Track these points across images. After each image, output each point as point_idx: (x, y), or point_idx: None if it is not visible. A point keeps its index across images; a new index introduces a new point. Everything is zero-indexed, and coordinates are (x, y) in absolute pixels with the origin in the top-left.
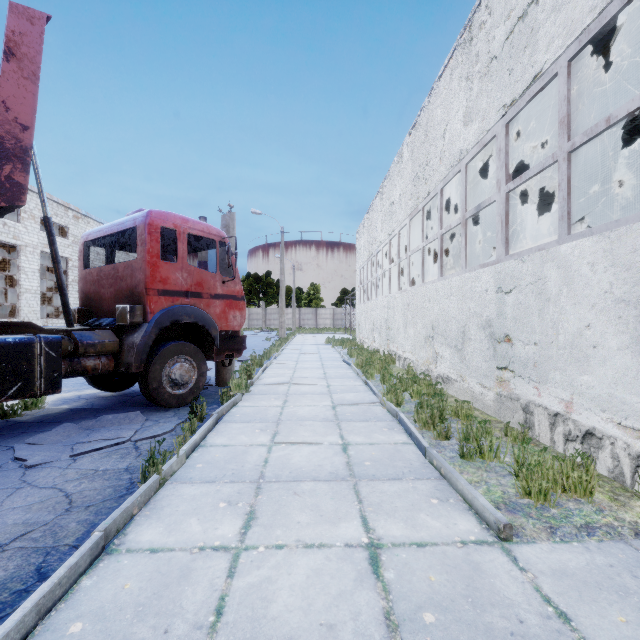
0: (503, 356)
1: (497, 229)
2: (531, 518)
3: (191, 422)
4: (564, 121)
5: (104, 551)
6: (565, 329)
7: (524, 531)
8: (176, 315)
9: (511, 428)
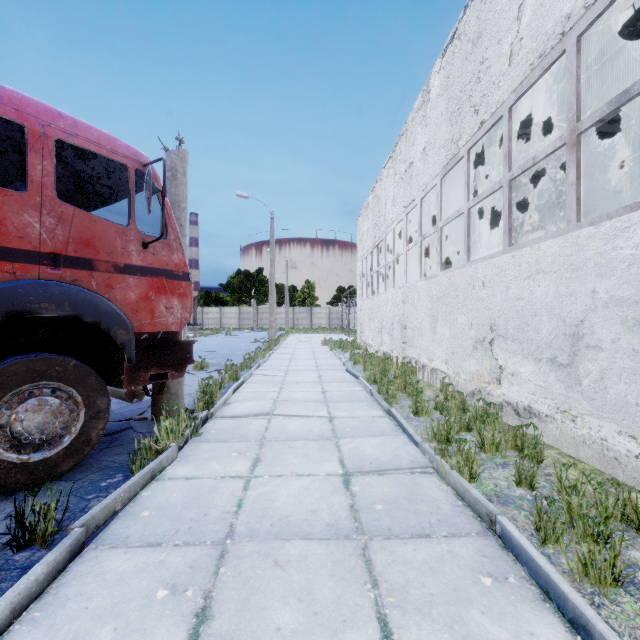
0: None
1: None
2: None
3: None
4: None
5: None
6: None
7: None
8: (20, 300)
9: None
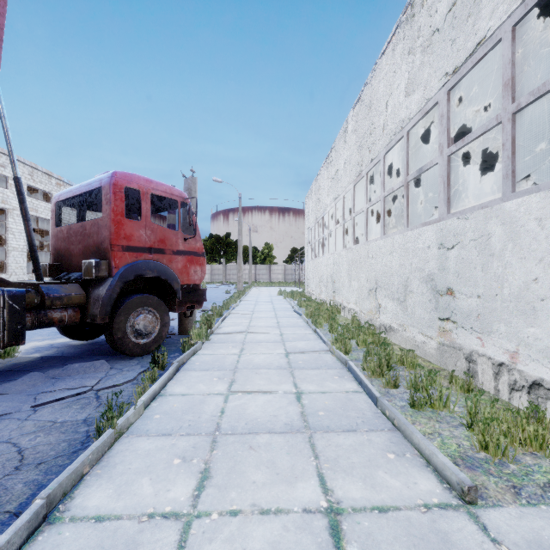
0: (445, 308)
1: (439, 190)
2: (492, 476)
3: (152, 371)
4: (509, 83)
5: (46, 520)
6: (510, 283)
7: (487, 491)
8: (140, 270)
9: (455, 376)
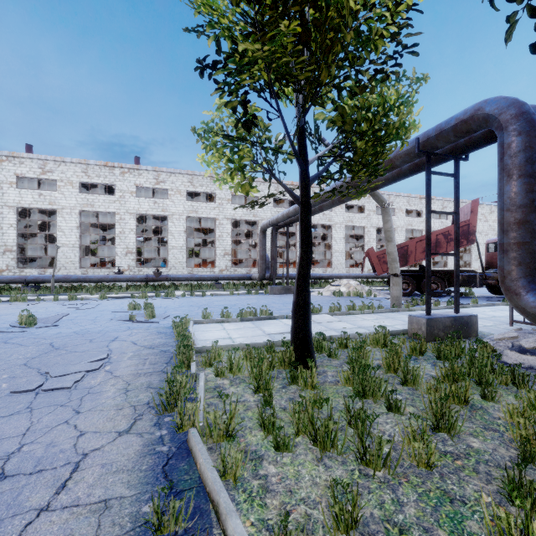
0: None
1: None
2: None
3: None
4: None
5: (494, 306)
6: None
7: None
8: None
9: None
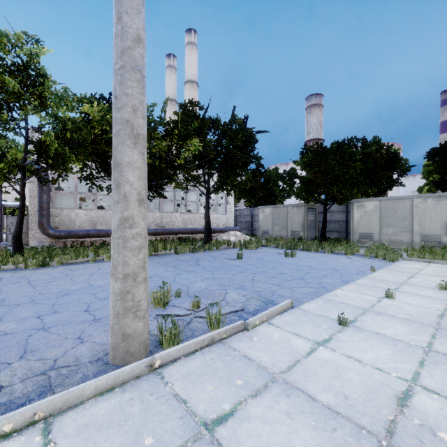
0: None
1: None
2: None
3: None
4: None
5: None
6: None
7: None
8: None
9: None
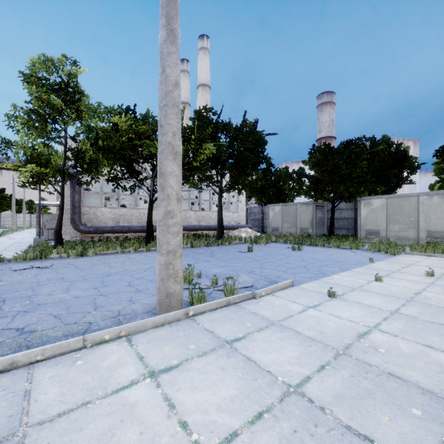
0: None
1: None
2: None
3: None
4: None
5: None
6: None
7: None
8: None
9: None
